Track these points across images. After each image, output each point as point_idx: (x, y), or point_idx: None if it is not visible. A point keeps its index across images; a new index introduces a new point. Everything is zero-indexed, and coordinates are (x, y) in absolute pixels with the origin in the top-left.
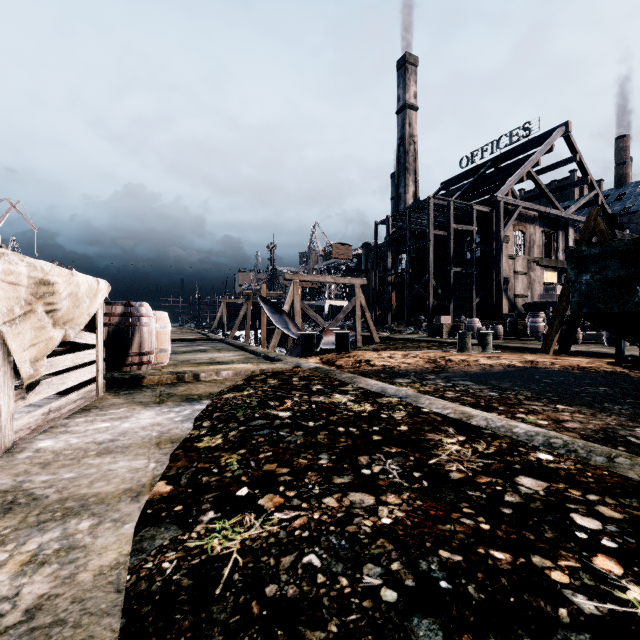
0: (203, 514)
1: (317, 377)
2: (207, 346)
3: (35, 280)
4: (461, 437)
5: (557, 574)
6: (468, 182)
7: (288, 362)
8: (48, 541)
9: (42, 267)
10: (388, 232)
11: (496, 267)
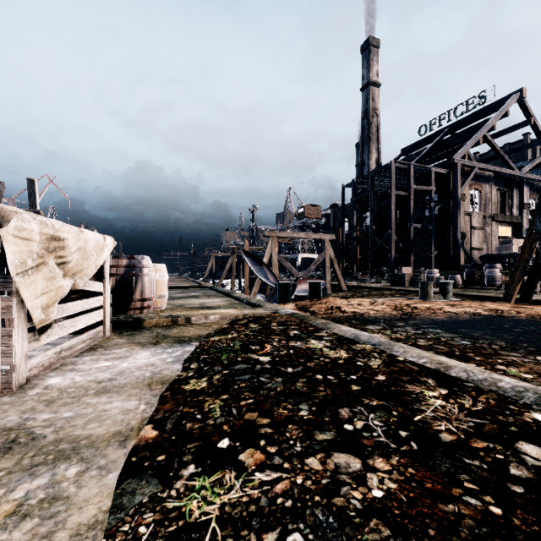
0: (184, 467)
1: (293, 322)
2: (199, 293)
3: (46, 236)
4: (443, 390)
5: None
6: (426, 148)
7: (267, 308)
8: (35, 488)
9: (53, 225)
10: (354, 194)
11: (453, 223)
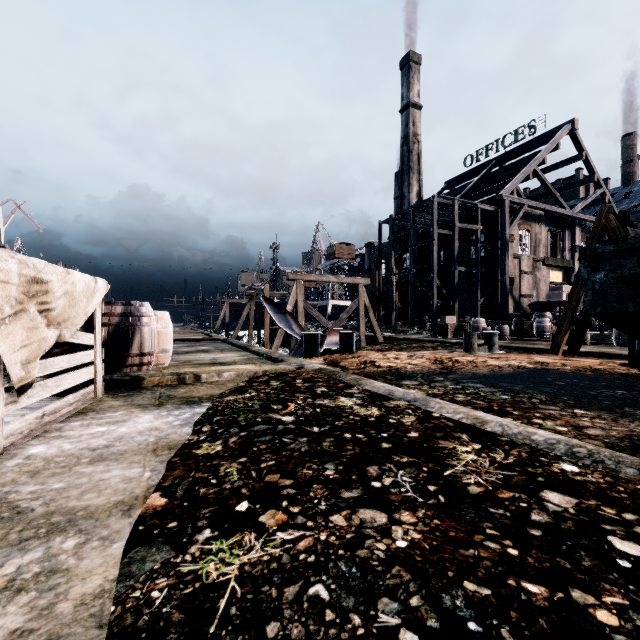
0: (199, 532)
1: (321, 379)
2: (210, 346)
3: (27, 278)
4: (476, 445)
5: (603, 614)
6: (472, 181)
7: (291, 363)
8: (28, 563)
9: (34, 264)
10: (392, 231)
11: (501, 266)
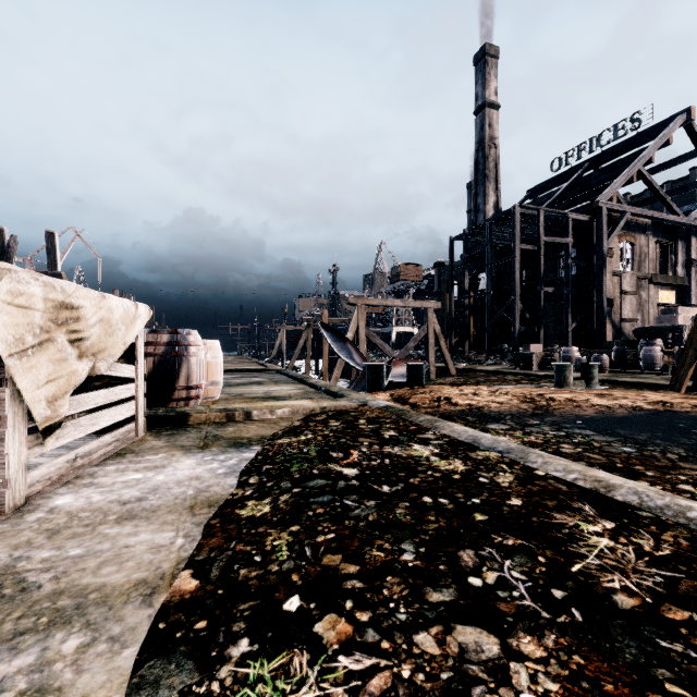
0: (233, 643)
1: (388, 419)
2: (264, 378)
3: (54, 303)
4: (608, 523)
5: None
6: (561, 187)
7: (353, 399)
8: (15, 673)
9: (63, 288)
10: (465, 248)
11: (597, 286)
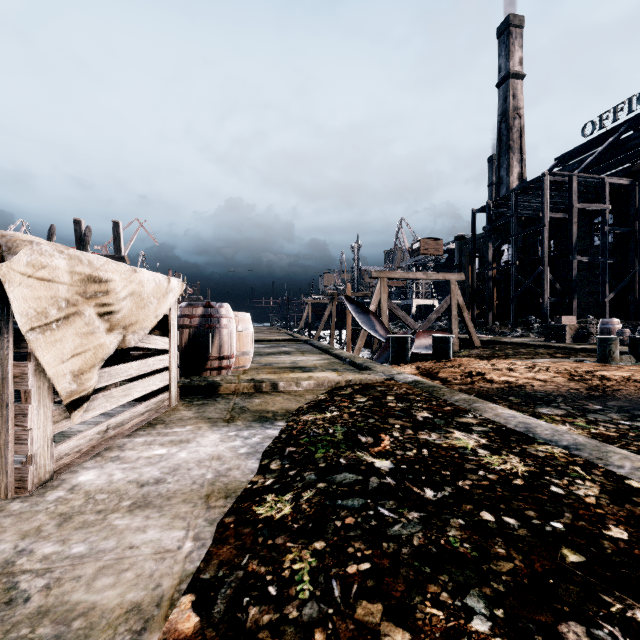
0: None
1: (419, 396)
2: (291, 347)
3: (81, 276)
4: None
5: None
6: (594, 152)
7: (378, 372)
8: None
9: (91, 261)
10: (488, 220)
11: (639, 253)
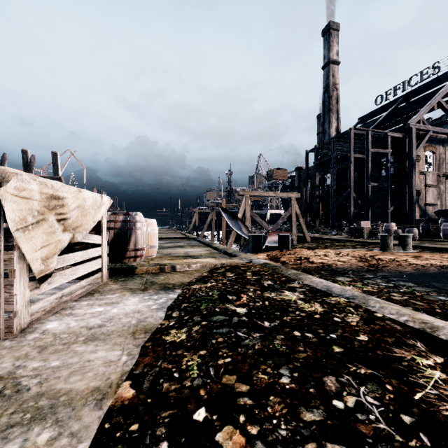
0: (156, 445)
1: (266, 272)
2: (184, 243)
3: (47, 195)
4: (437, 357)
5: None
6: (382, 115)
7: (242, 258)
8: None
9: (53, 185)
10: (316, 158)
11: (409, 181)
